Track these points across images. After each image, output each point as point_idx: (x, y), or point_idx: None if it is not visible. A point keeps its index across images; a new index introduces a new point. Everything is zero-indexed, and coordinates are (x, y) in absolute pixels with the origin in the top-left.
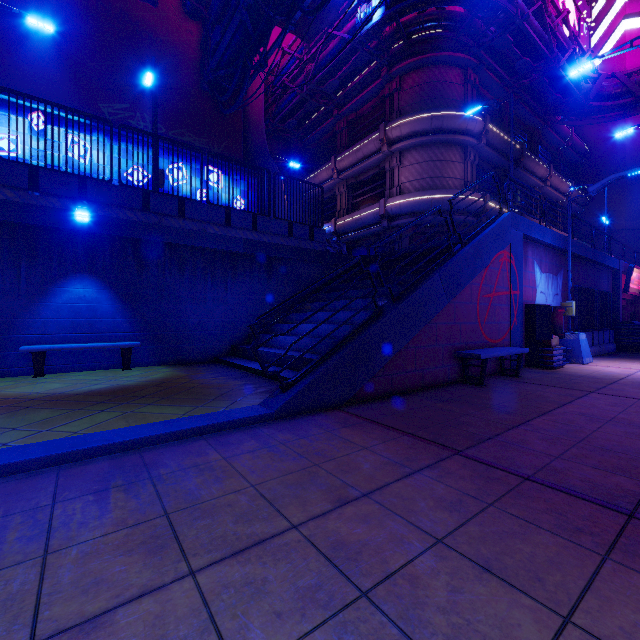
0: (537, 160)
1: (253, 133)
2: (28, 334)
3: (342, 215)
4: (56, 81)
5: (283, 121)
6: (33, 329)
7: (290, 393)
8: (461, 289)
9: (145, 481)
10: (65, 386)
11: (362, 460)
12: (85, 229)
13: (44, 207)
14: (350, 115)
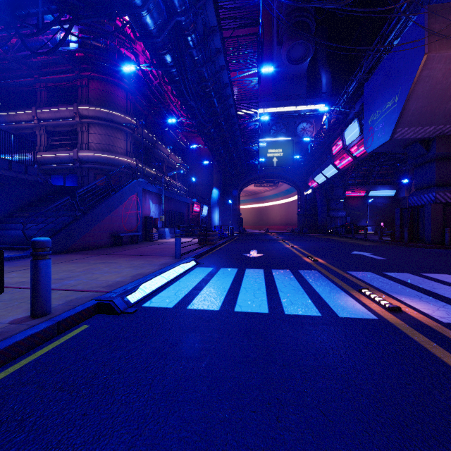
0: (164, 146)
1: None
2: None
3: (42, 150)
4: None
5: None
6: None
7: None
8: (114, 210)
9: None
10: None
11: (75, 257)
12: None
13: None
14: (49, 83)
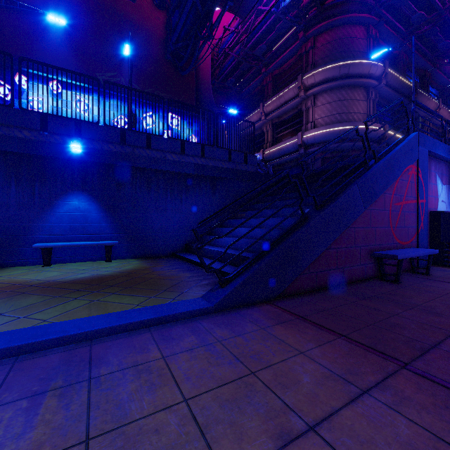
0: (428, 96)
1: (203, 89)
2: (40, 235)
3: (268, 147)
4: (68, 59)
5: (225, 80)
6: (43, 231)
7: (228, 289)
8: (376, 198)
9: (83, 383)
10: (60, 274)
11: (300, 370)
12: (79, 158)
13: (51, 143)
14: (274, 71)
